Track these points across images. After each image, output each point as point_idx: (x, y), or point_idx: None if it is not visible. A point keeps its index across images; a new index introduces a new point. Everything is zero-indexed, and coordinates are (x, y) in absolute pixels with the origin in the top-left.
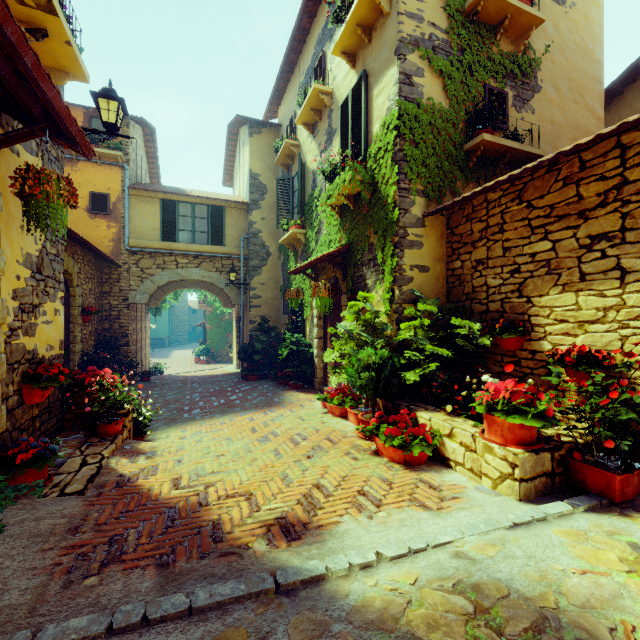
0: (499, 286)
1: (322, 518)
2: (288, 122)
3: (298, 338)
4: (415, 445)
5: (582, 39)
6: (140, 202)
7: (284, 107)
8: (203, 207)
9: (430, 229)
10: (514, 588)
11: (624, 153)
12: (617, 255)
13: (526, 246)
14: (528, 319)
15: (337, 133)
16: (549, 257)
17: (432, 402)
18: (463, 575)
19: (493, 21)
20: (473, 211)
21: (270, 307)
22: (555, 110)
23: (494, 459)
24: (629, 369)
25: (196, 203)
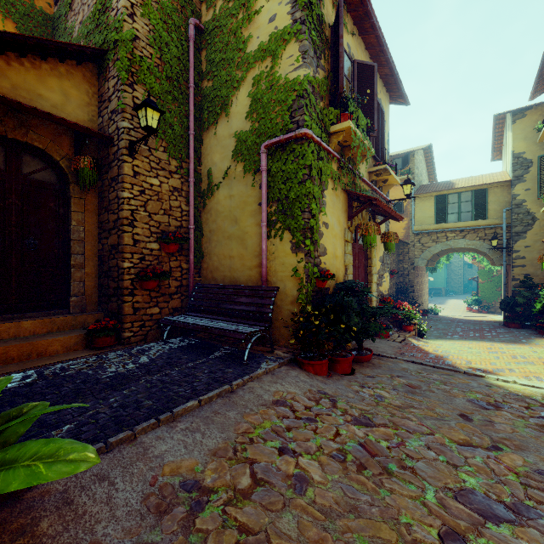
0: None
1: (500, 373)
2: None
3: None
4: None
5: None
6: (421, 201)
7: None
8: (467, 193)
9: None
10: None
11: None
12: None
13: None
14: None
15: None
16: None
17: None
18: None
19: None
20: None
21: (536, 266)
22: None
23: None
24: None
25: (461, 192)
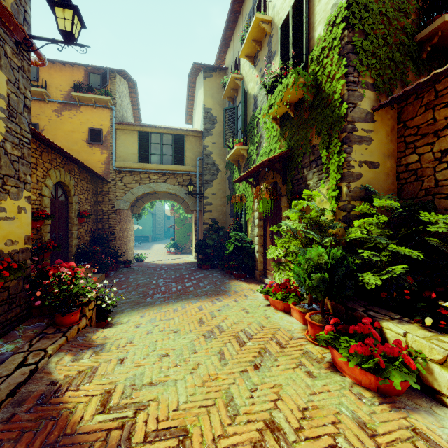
0: None
1: None
2: (233, 63)
3: (241, 236)
4: (392, 370)
5: None
6: (123, 134)
7: (230, 53)
8: (169, 136)
9: (380, 124)
10: None
11: None
12: None
13: None
14: None
15: (276, 54)
16: None
17: (388, 306)
18: None
19: None
20: (436, 97)
21: (219, 212)
22: None
23: None
24: None
25: (164, 133)
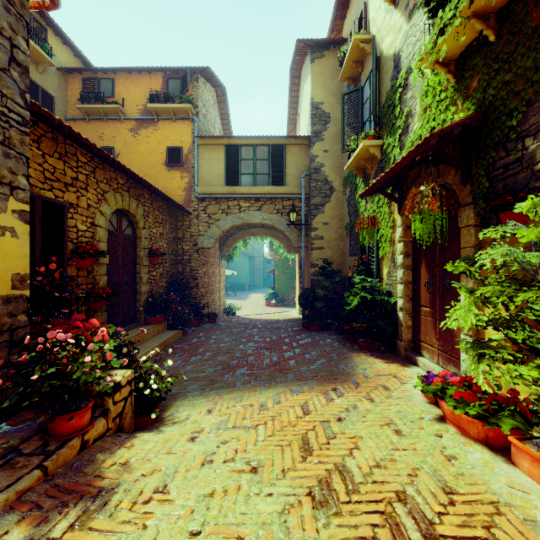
0: None
1: None
2: (355, 27)
3: (372, 283)
4: None
5: None
6: (207, 151)
7: (350, 15)
8: (264, 148)
9: None
10: None
11: None
12: None
13: None
14: None
15: None
16: None
17: None
18: None
19: None
20: None
21: (333, 249)
22: None
23: None
24: None
25: (257, 145)
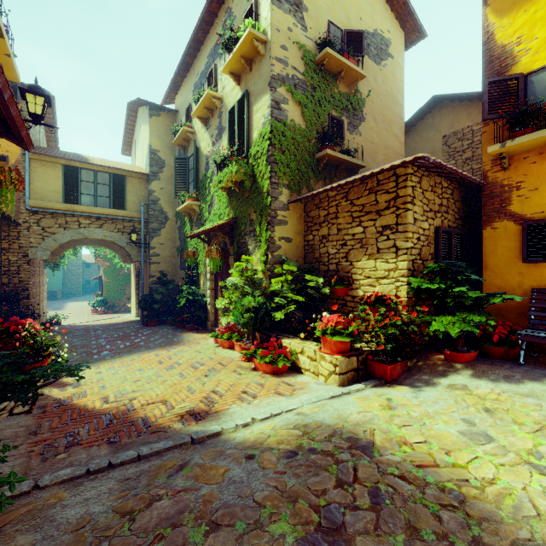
0: (335, 254)
1: (218, 407)
2: (184, 110)
3: (194, 290)
4: (280, 360)
5: (391, 89)
6: (41, 166)
7: (181, 97)
8: (105, 175)
9: (293, 212)
10: (324, 423)
11: (397, 179)
12: (394, 239)
13: (350, 229)
14: (351, 276)
15: (226, 131)
16: (362, 237)
17: (293, 333)
18: (300, 421)
19: (334, 71)
20: (320, 202)
21: (168, 263)
22: (374, 134)
23: (326, 363)
24: (396, 305)
25: (98, 171)
